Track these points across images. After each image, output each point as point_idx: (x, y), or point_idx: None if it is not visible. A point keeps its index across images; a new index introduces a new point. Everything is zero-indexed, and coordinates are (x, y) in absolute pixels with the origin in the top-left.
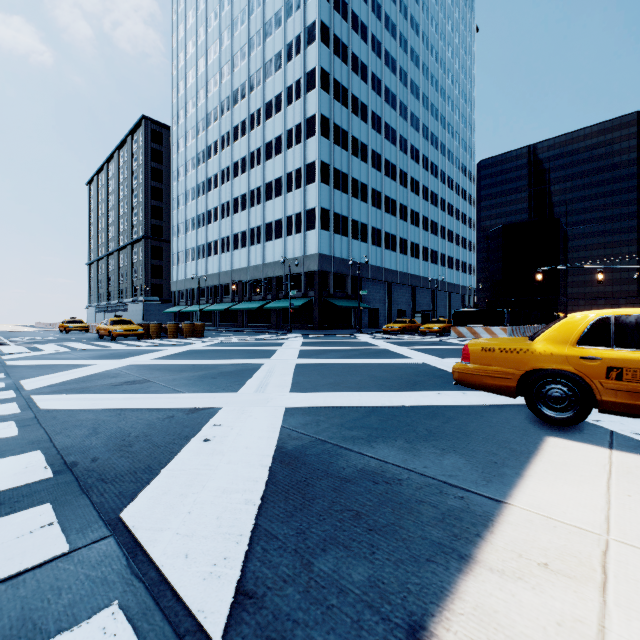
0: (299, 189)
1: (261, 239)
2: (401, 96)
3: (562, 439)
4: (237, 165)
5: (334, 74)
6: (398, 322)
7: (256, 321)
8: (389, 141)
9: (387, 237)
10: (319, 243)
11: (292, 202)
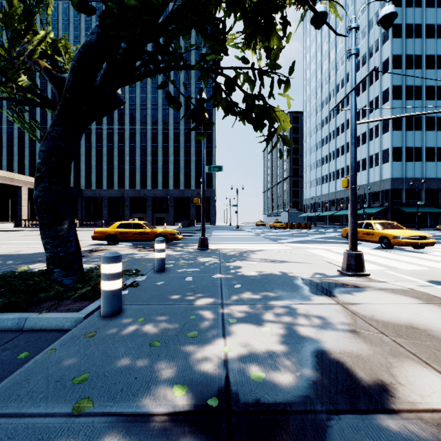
0: (377, 138)
1: None
2: None
3: (345, 244)
4: (338, 129)
5: (406, 52)
6: None
7: None
8: None
9: None
10: (391, 171)
11: (372, 146)
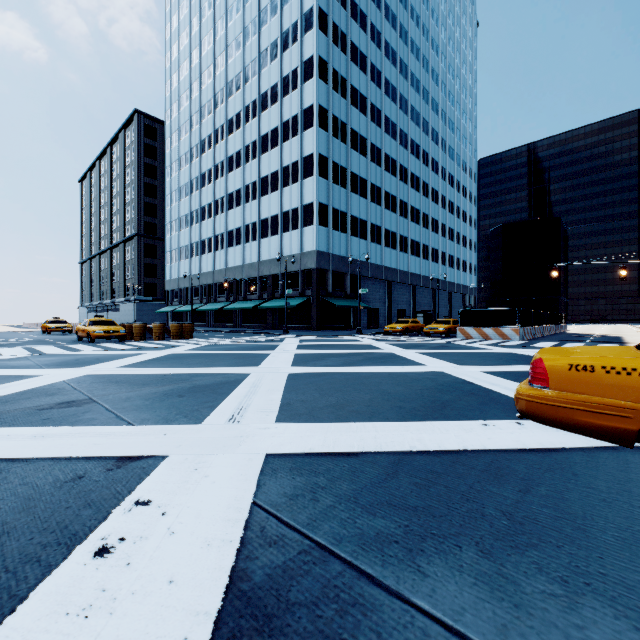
0: (296, 183)
1: (256, 236)
2: (401, 89)
3: None
4: (232, 159)
5: (332, 63)
6: (400, 322)
7: (251, 321)
8: (389, 135)
9: (387, 234)
10: (317, 239)
11: (288, 197)
